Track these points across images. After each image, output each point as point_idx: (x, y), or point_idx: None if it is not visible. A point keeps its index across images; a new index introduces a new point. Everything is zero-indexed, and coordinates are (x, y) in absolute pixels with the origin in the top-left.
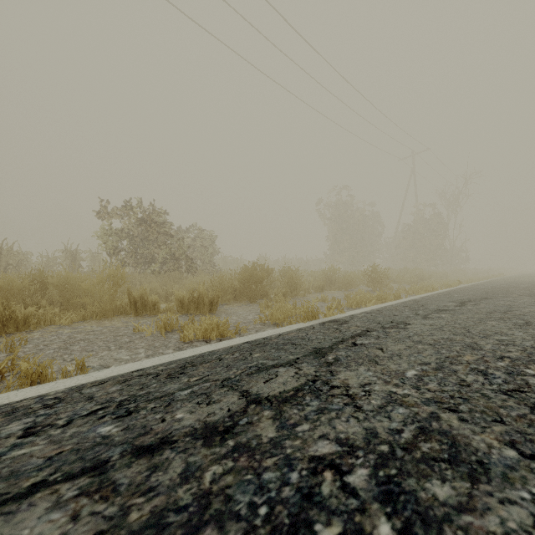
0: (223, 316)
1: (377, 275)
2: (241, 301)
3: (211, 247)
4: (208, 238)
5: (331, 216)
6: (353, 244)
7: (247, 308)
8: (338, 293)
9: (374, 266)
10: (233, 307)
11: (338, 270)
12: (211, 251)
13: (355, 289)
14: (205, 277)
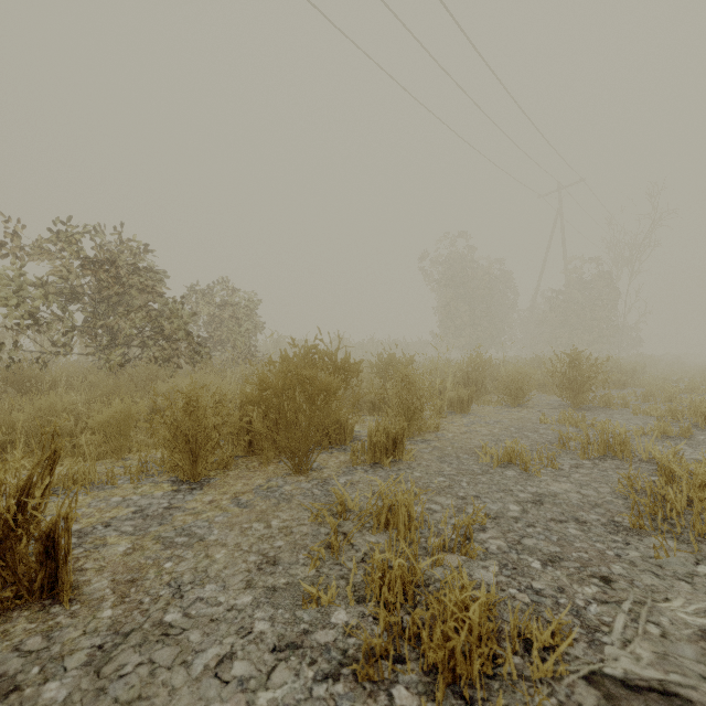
0: (44, 699)
1: (581, 373)
2: (262, 463)
3: (248, 319)
4: (245, 305)
5: (443, 275)
6: (475, 319)
7: (265, 522)
8: (507, 417)
9: (573, 353)
10: (214, 512)
11: (488, 361)
12: (249, 326)
13: (526, 401)
14: (207, 377)
